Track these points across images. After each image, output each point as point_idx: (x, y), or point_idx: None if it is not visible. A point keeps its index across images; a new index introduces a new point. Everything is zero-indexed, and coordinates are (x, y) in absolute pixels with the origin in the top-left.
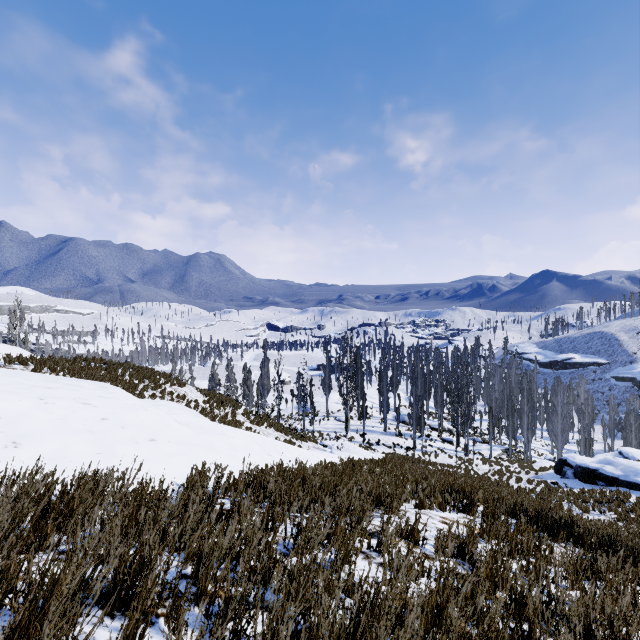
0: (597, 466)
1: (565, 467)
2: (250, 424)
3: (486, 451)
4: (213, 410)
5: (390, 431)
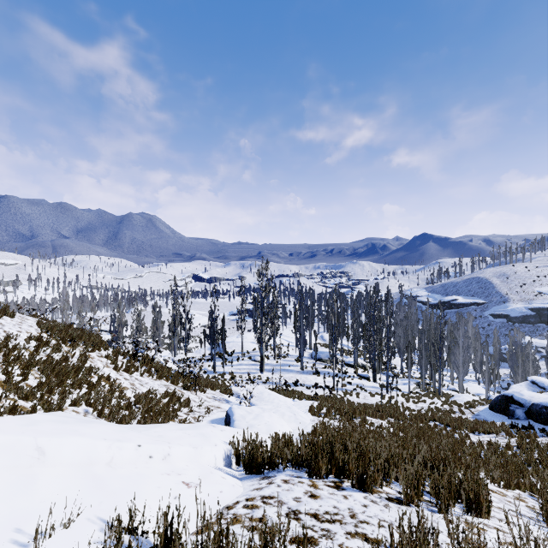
0: None
1: (512, 405)
2: (113, 371)
3: (402, 386)
4: (39, 352)
5: (307, 369)
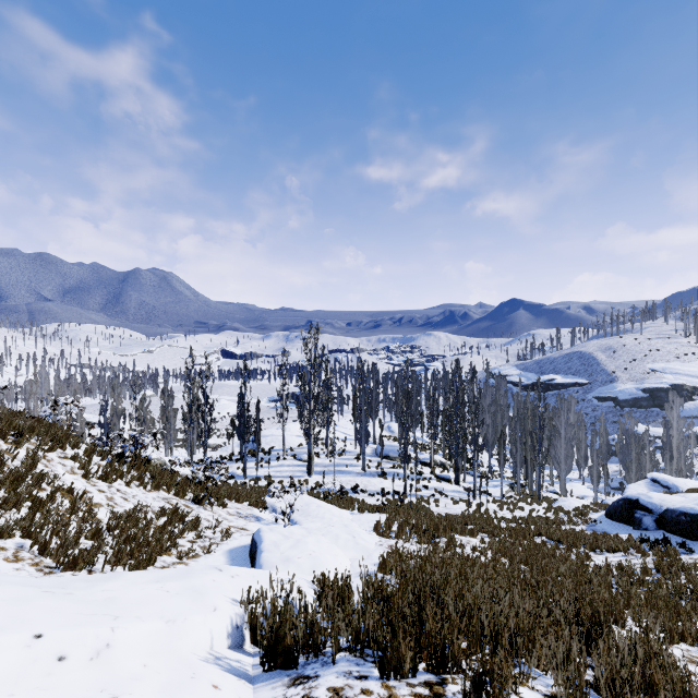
0: None
1: (638, 512)
2: (81, 480)
3: (491, 489)
4: None
5: (370, 470)
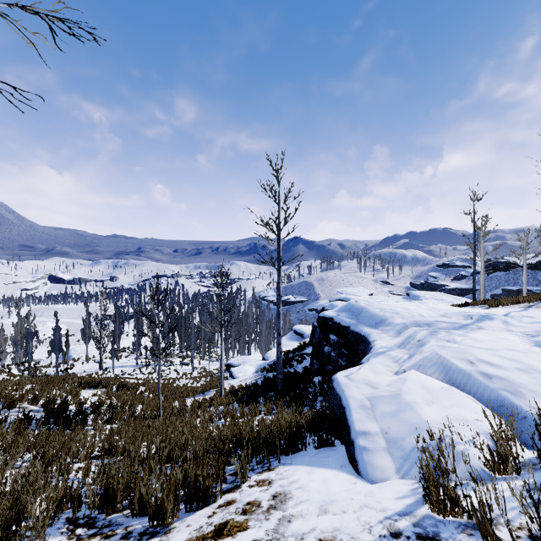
0: (231, 362)
1: None
2: None
3: (211, 366)
4: None
5: (141, 364)
